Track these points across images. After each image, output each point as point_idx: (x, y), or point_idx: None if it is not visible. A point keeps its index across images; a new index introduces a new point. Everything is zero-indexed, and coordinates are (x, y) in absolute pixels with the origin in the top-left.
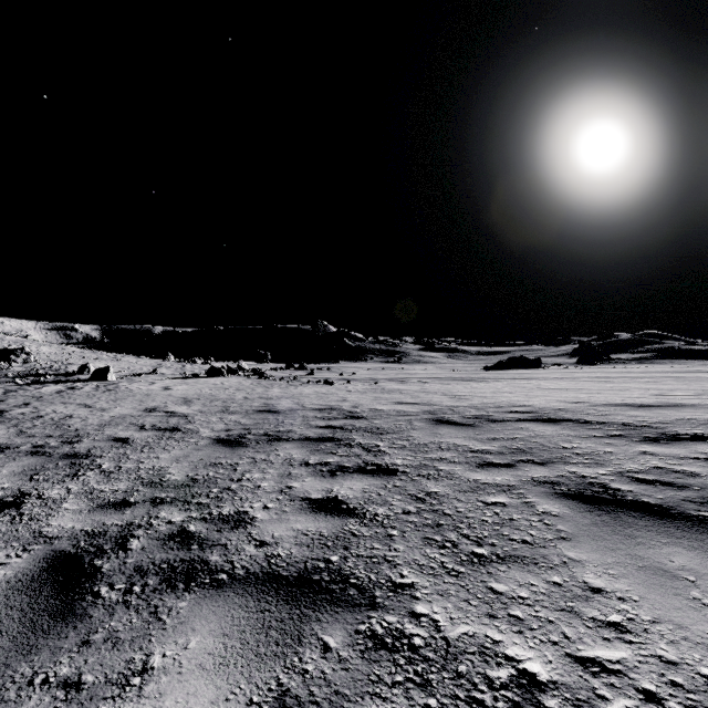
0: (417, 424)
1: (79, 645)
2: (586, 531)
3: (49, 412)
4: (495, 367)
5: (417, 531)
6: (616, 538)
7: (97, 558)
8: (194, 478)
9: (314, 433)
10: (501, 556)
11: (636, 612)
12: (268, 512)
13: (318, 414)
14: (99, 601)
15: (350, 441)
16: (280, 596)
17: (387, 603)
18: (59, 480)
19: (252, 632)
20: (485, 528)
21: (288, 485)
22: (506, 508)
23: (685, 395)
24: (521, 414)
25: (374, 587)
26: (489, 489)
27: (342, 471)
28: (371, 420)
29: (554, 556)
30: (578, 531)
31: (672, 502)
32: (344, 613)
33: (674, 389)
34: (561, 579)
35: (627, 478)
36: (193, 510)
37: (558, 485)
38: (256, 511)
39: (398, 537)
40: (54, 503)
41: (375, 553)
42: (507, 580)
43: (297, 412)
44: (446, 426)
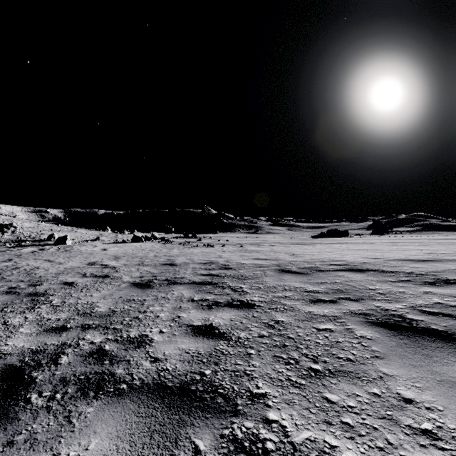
0: (268, 272)
1: (4, 445)
2: (394, 351)
3: (24, 265)
4: (318, 236)
5: (269, 350)
6: (417, 357)
7: (35, 370)
8: (114, 310)
9: (199, 278)
10: (332, 371)
11: (443, 420)
12: (162, 335)
13: (202, 266)
14: (28, 406)
15: (222, 284)
16: (164, 403)
17: (246, 410)
18: (21, 311)
19: (140, 435)
20: (318, 348)
21: (178, 315)
22: (333, 333)
23: (447, 253)
24: (338, 266)
25: (236, 397)
26: (320, 319)
27: (216, 305)
28: (237, 270)
29: (372, 372)
30: (387, 351)
31: (454, 329)
32: (212, 419)
33: (438, 250)
34: (379, 390)
35: (418, 311)
36: (109, 333)
37: (369, 315)
38: (153, 335)
39: (255, 355)
40: (14, 328)
41: (238, 368)
42: (337, 391)
43: (188, 264)
44: (288, 274)
